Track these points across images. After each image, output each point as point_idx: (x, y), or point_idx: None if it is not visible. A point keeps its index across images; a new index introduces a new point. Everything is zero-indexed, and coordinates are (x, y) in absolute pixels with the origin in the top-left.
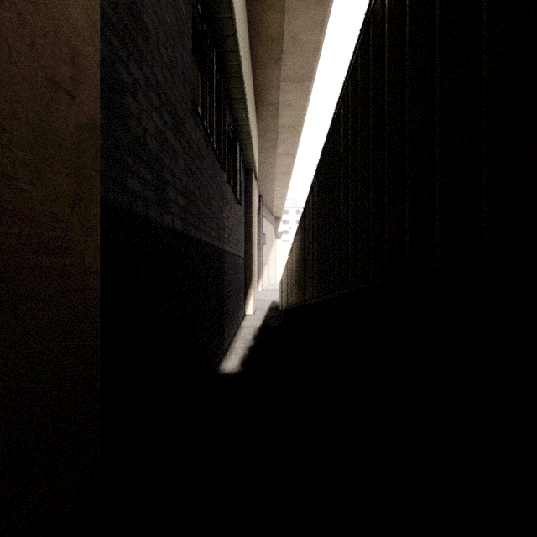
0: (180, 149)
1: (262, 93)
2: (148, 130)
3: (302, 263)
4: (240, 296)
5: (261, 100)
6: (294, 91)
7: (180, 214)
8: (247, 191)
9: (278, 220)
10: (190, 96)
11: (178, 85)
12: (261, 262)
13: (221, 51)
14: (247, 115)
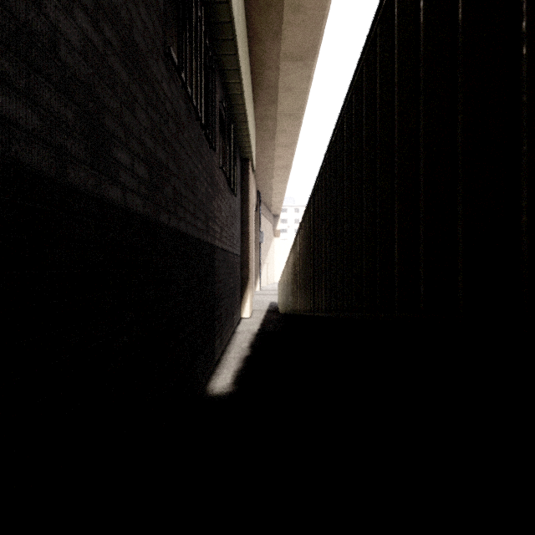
0: (141, 97)
1: (259, 74)
2: (65, 34)
3: (311, 261)
4: (235, 298)
5: (258, 82)
6: (294, 71)
7: (141, 189)
8: (243, 183)
9: (276, 218)
10: (159, 31)
11: (136, 2)
12: (259, 260)
13: (208, 2)
14: (243, 92)
